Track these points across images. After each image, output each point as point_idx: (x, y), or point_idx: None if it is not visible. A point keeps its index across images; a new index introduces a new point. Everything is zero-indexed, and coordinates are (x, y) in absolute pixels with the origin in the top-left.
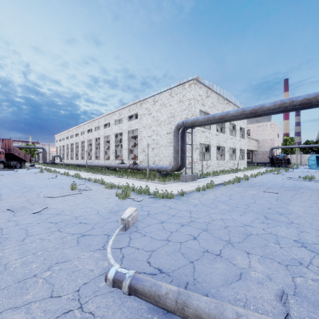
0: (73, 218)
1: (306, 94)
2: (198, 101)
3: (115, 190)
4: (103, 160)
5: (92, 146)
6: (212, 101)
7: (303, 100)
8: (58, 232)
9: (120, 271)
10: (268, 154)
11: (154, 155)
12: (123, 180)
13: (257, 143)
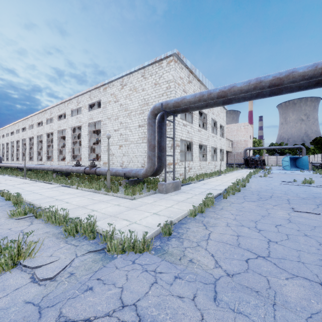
0: None
1: None
2: (178, 85)
3: (26, 223)
4: (57, 162)
5: (43, 143)
6: (194, 89)
7: None
8: None
9: None
10: (242, 155)
11: (122, 154)
12: (69, 191)
13: (231, 144)
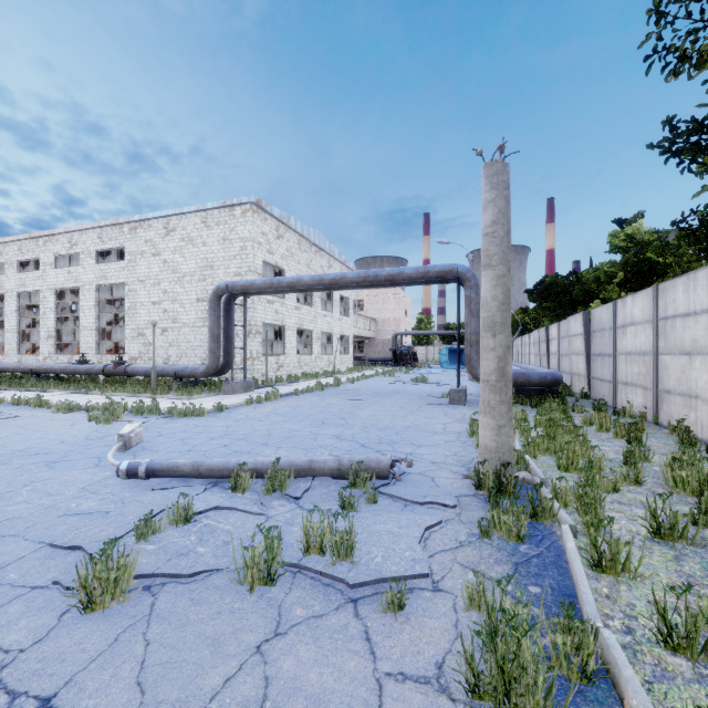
0: (16, 451)
1: (390, 269)
2: (260, 245)
3: (82, 414)
4: (17, 356)
5: None
6: (288, 246)
7: (388, 277)
8: (1, 465)
9: (134, 462)
10: (391, 345)
11: (168, 344)
12: (93, 397)
13: (375, 324)
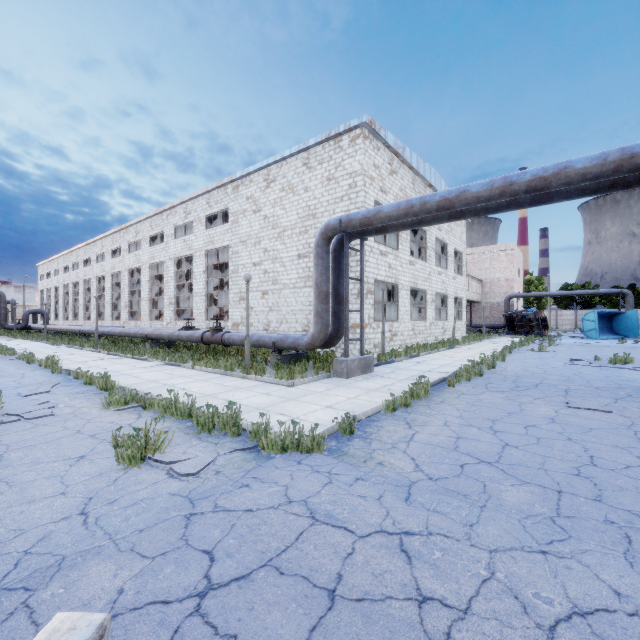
0: None
1: None
2: (371, 181)
3: (133, 416)
4: (148, 322)
5: (123, 288)
6: (402, 185)
7: None
8: None
9: None
10: (501, 309)
11: (268, 308)
12: (181, 373)
13: (480, 286)
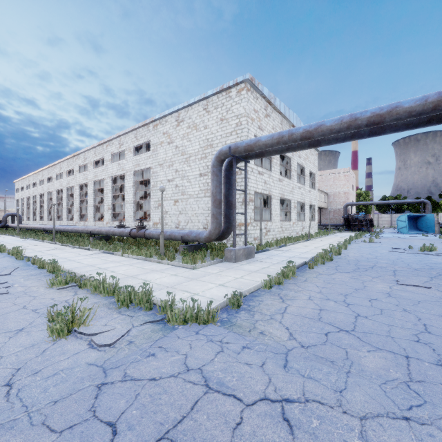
0: None
1: None
2: (252, 121)
3: (70, 293)
4: (93, 222)
5: (75, 198)
6: (274, 125)
7: None
8: None
9: None
10: (341, 213)
11: (178, 212)
12: (113, 259)
13: (326, 197)
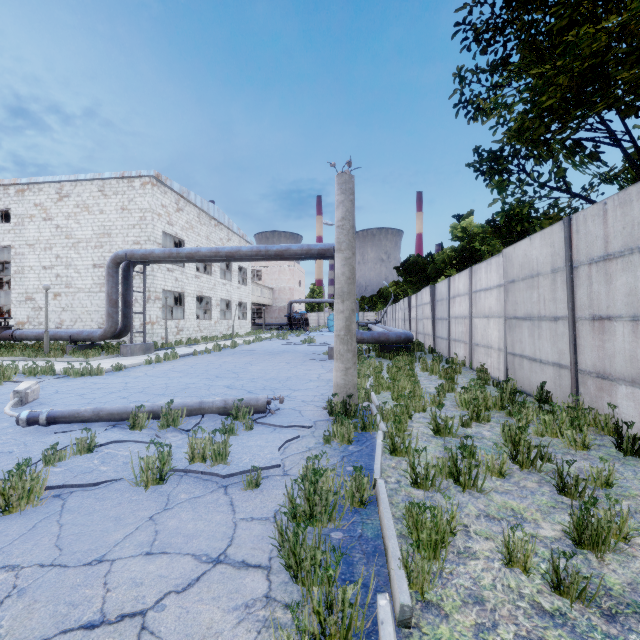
0: None
1: (279, 246)
2: (159, 217)
3: None
4: None
5: None
6: (188, 219)
7: (277, 252)
8: None
9: (35, 411)
10: (286, 312)
11: (61, 308)
12: None
13: (272, 293)
